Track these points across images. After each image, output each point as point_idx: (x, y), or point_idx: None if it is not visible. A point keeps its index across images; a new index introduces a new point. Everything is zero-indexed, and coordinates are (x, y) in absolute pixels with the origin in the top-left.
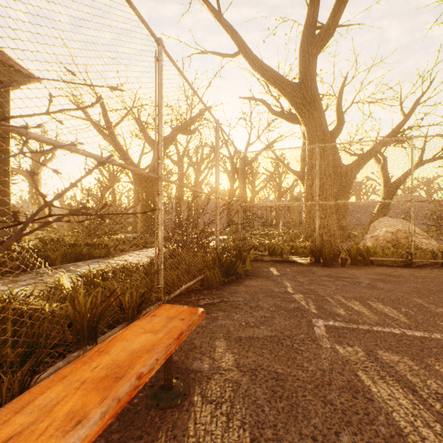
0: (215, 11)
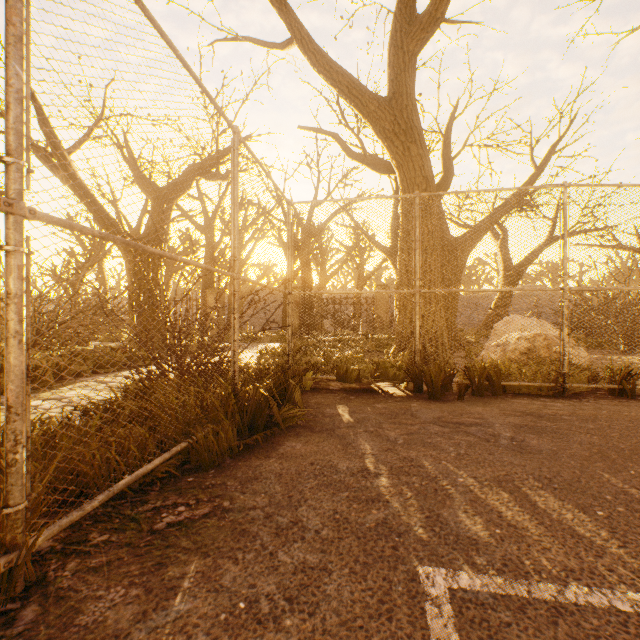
0: None
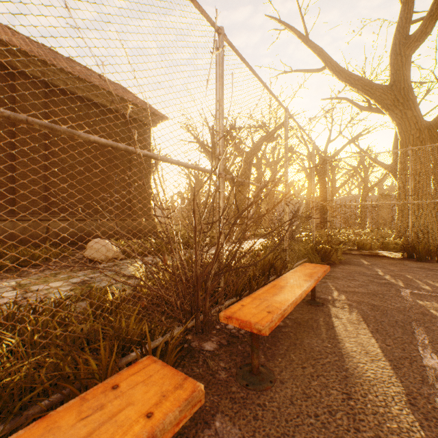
0: (302, 36)
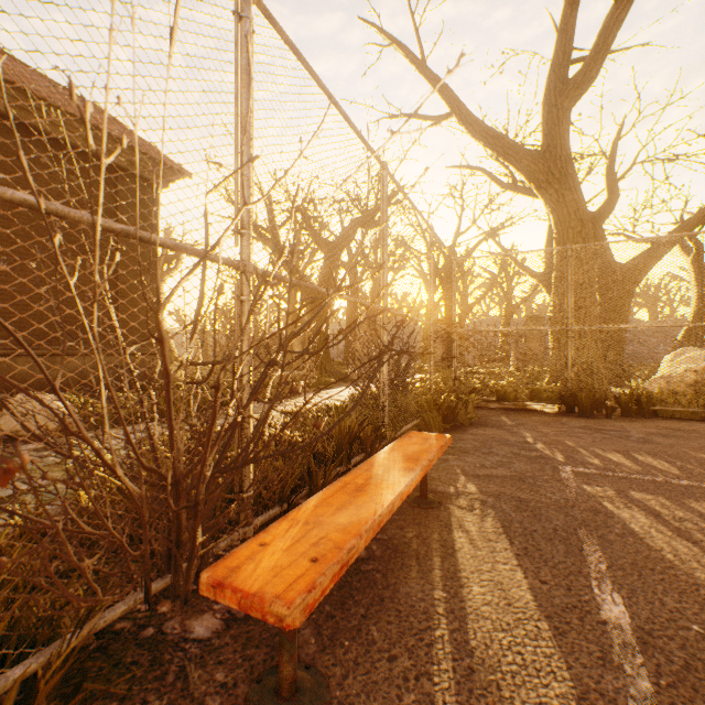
0: (417, 61)
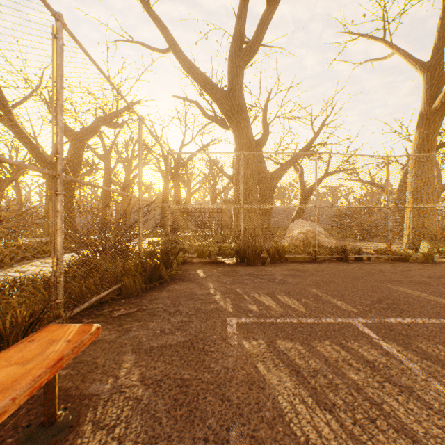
0: (143, 0)
